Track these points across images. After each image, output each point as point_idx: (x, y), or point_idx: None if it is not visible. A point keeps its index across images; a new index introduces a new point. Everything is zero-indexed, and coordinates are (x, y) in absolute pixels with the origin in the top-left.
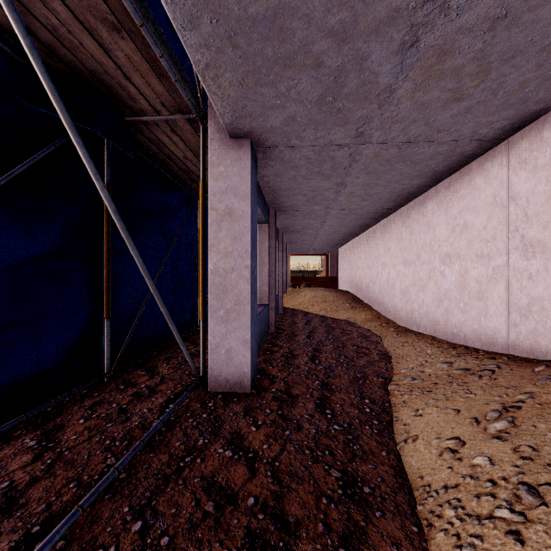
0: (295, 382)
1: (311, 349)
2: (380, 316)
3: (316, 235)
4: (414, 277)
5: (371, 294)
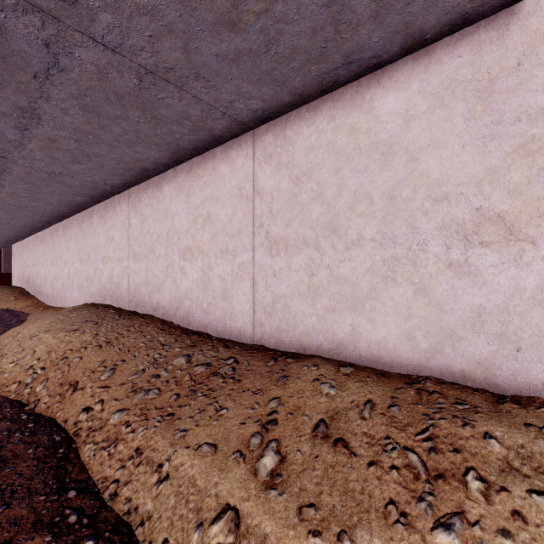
0: None
1: None
2: (40, 302)
3: None
4: (55, 273)
5: (36, 287)
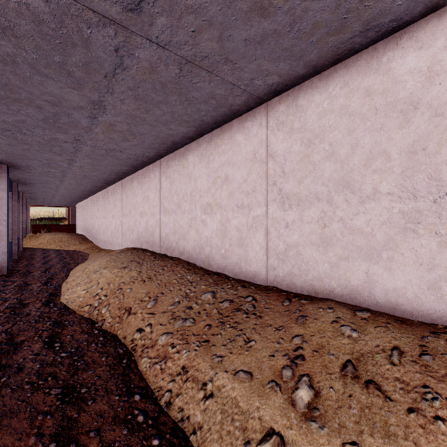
0: (33, 269)
1: (44, 261)
2: (95, 246)
3: (54, 196)
4: (106, 224)
5: (92, 235)
